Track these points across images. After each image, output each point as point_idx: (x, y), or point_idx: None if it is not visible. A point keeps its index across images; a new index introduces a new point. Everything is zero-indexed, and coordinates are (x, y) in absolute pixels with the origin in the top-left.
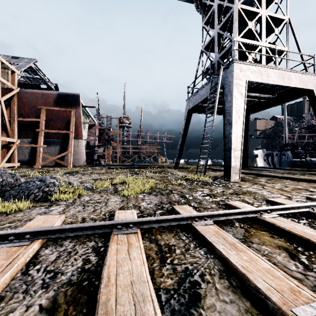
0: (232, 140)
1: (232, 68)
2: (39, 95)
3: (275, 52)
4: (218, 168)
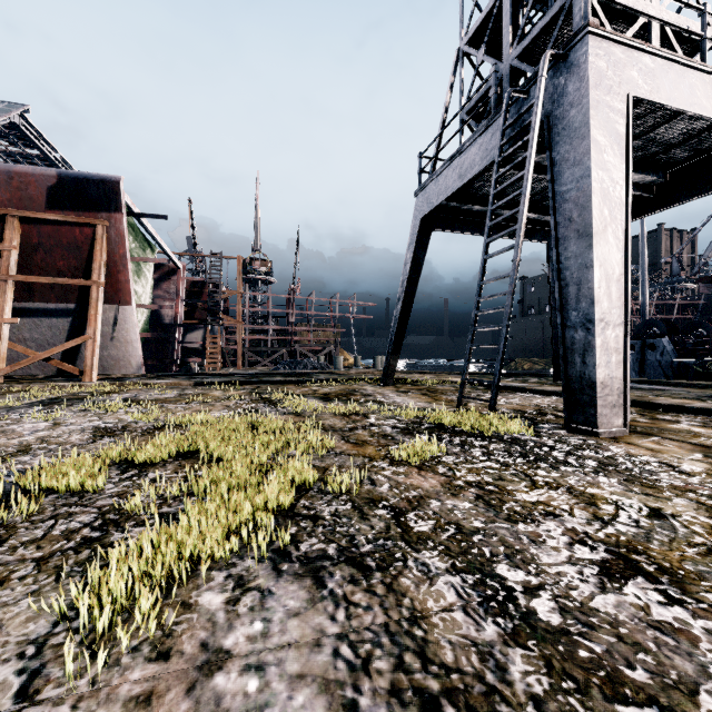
0: (596, 289)
1: (583, 55)
2: (0, 176)
3: (703, 20)
4: (505, 383)
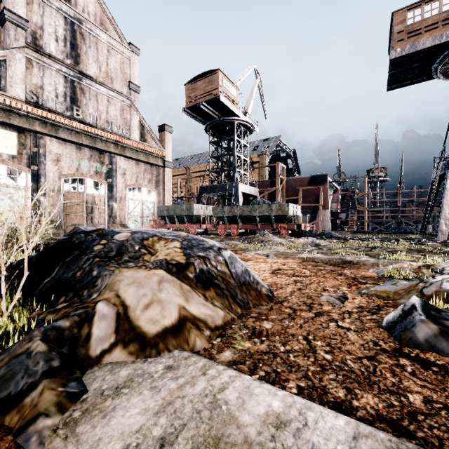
0: (442, 213)
1: None
2: (298, 179)
3: None
4: None
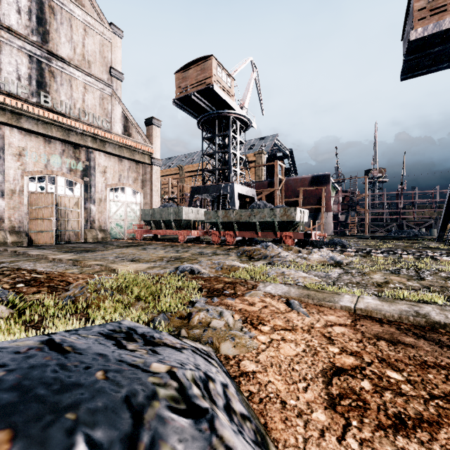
0: None
1: None
2: (298, 180)
3: None
4: None
